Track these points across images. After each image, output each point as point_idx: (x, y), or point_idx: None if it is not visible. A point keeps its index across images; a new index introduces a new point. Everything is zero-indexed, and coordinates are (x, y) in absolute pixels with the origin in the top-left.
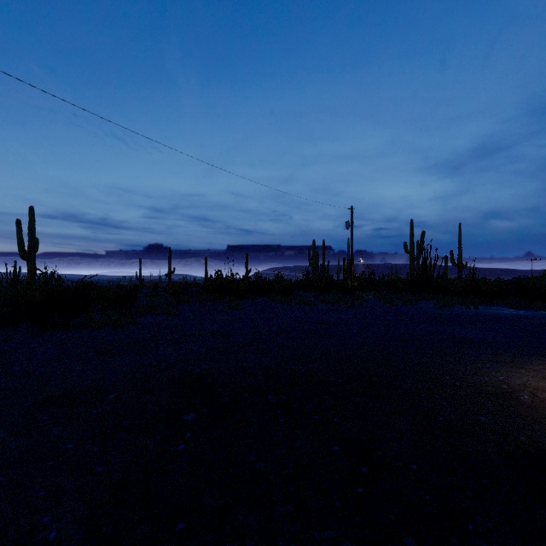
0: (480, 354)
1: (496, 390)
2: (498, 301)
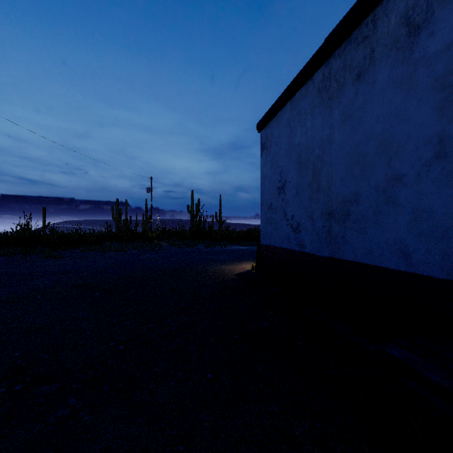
0: (219, 263)
1: (219, 271)
2: (236, 243)
